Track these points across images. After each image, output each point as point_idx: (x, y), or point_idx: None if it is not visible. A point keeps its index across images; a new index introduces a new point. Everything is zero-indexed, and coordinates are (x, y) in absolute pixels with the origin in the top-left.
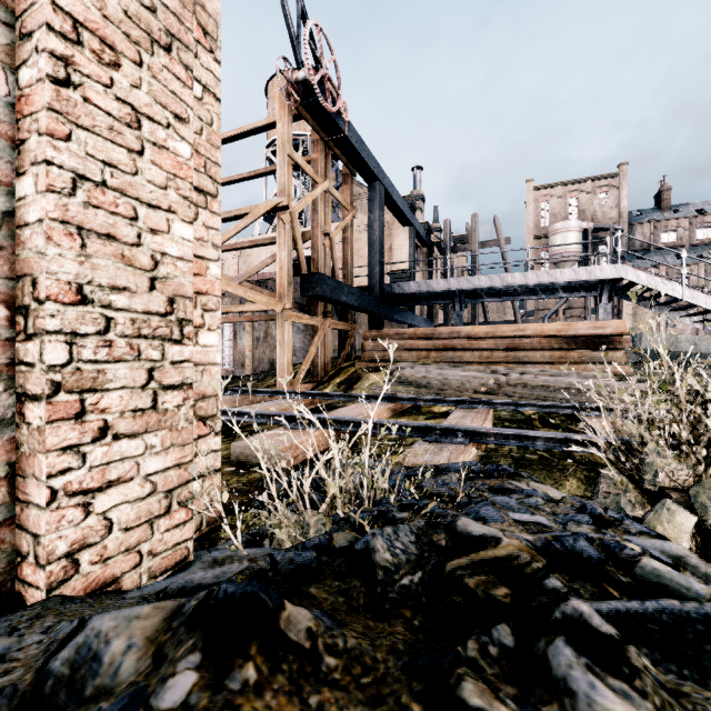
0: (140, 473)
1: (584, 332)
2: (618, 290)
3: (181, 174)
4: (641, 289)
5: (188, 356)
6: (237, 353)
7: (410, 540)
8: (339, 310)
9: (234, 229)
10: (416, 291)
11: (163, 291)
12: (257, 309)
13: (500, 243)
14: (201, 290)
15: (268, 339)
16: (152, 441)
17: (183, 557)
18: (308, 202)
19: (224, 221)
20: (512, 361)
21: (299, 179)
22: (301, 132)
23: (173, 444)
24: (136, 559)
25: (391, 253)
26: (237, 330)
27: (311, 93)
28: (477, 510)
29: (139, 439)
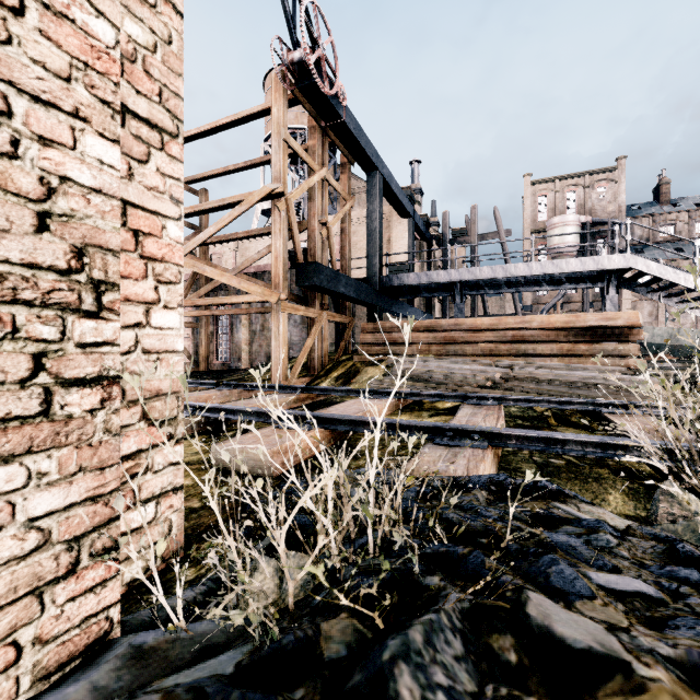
0: (17, 519)
1: (594, 324)
2: (625, 281)
3: (98, 66)
4: (651, 279)
5: (110, 336)
6: (233, 347)
7: (455, 653)
8: (337, 302)
9: (228, 217)
10: (415, 283)
11: (64, 236)
12: (251, 300)
13: (500, 235)
14: (154, 255)
15: (264, 332)
16: (42, 466)
17: (102, 633)
18: (304, 190)
19: (218, 210)
20: (517, 354)
21: (297, 173)
22: (299, 126)
23: (83, 468)
24: (7, 656)
25: (390, 246)
26: (233, 323)
27: (307, 75)
28: (543, 571)
29: (14, 464)
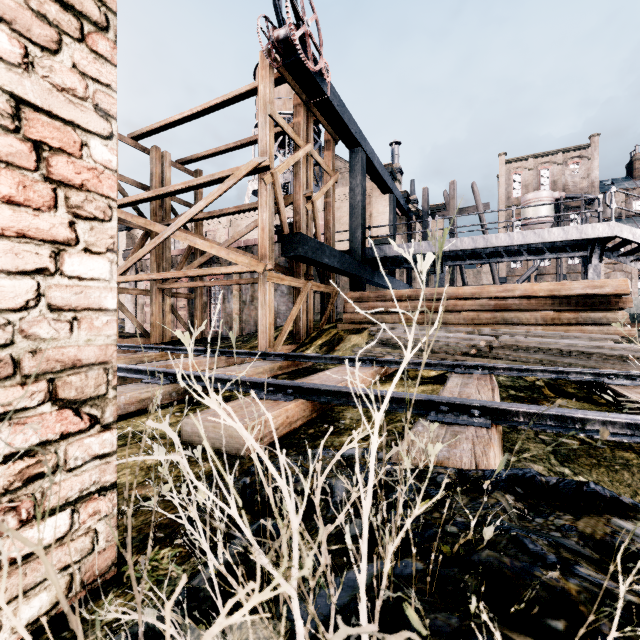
0: None
1: (580, 292)
2: (607, 250)
3: None
4: (636, 248)
5: None
6: (225, 316)
7: None
8: (321, 273)
9: (217, 191)
10: (397, 254)
11: None
12: (239, 270)
13: (478, 209)
14: (69, 180)
15: (254, 302)
16: None
17: None
18: (290, 164)
19: (208, 185)
20: (500, 323)
21: (285, 156)
22: (287, 111)
23: None
24: None
25: (371, 220)
26: (225, 294)
27: (293, 52)
28: None
29: None
